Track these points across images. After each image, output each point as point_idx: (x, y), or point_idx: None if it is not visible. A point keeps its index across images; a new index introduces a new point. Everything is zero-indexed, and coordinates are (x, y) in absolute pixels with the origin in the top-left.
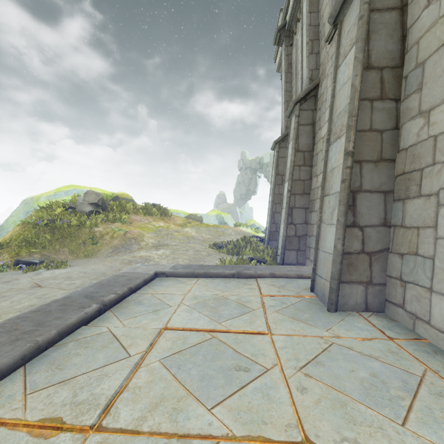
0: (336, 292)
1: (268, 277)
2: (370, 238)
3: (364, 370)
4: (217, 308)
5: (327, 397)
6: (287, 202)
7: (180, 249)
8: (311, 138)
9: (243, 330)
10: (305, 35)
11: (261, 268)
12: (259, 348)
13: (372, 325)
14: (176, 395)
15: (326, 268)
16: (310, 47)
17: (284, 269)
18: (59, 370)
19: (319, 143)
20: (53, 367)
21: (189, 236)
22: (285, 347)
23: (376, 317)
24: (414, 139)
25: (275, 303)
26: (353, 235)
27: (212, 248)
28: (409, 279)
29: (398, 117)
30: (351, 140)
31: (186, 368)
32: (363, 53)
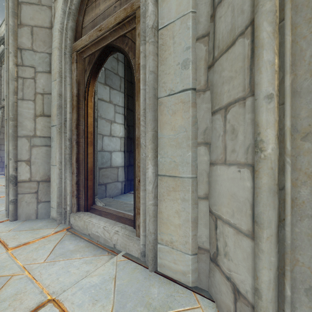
0: None
1: None
2: None
3: None
4: None
5: (1, 181)
6: None
7: None
8: None
9: None
10: None
11: None
12: None
13: None
14: None
15: None
16: None
17: None
18: None
19: None
20: None
21: None
22: None
23: None
24: None
25: None
26: None
27: None
28: None
29: None
30: None
31: None
32: None
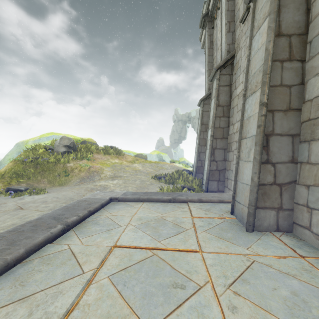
0: (253, 216)
1: (196, 202)
2: (280, 172)
3: (285, 288)
4: (157, 228)
5: (256, 317)
6: (210, 144)
7: (130, 179)
8: (229, 96)
9: (179, 248)
10: (224, 18)
11: (191, 195)
12: (192, 265)
13: (284, 244)
14: (120, 313)
15: (244, 196)
16: (228, 27)
17: (208, 195)
18: (21, 286)
19: (235, 100)
20: (16, 283)
21: (136, 169)
22: (214, 265)
23: (286, 236)
24: (318, 91)
25: (203, 224)
26: (267, 170)
27: (154, 179)
28: (315, 206)
29: (303, 75)
30: (265, 93)
31: (131, 284)
32: (275, 23)
